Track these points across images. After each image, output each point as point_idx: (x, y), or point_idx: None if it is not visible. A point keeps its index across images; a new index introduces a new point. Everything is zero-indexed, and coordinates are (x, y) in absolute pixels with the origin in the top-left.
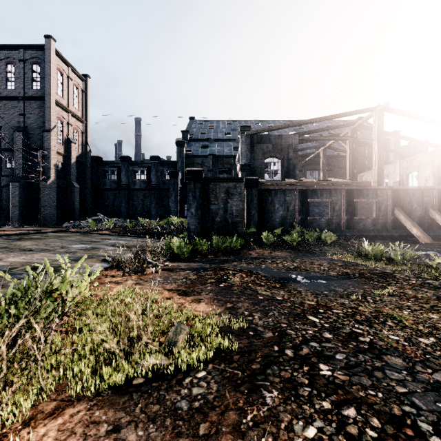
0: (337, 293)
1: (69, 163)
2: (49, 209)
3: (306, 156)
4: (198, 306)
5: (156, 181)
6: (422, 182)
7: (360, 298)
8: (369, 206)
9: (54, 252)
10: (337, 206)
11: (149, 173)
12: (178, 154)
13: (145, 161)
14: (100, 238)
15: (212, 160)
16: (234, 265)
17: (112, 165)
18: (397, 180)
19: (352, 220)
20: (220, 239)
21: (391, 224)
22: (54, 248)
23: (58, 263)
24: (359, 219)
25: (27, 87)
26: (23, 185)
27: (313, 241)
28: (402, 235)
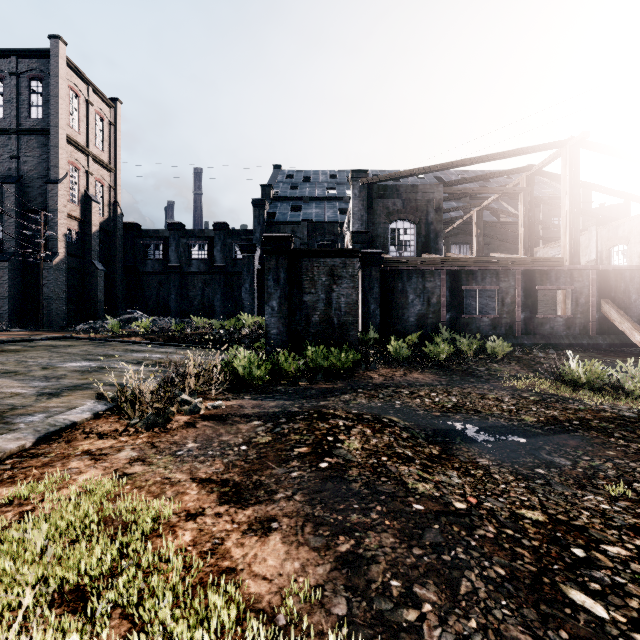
0: (566, 474)
1: (88, 233)
2: (55, 302)
3: (450, 222)
4: (263, 550)
5: (222, 261)
6: (633, 260)
7: (630, 494)
8: (548, 298)
9: (23, 377)
10: (508, 297)
11: (211, 249)
12: (256, 220)
13: (205, 230)
14: (122, 350)
15: (307, 229)
16: (345, 401)
17: (156, 236)
18: (592, 257)
19: (532, 320)
20: (320, 352)
21: (595, 326)
22: (29, 369)
23: (13, 402)
24: (544, 318)
25: (22, 116)
26: (16, 266)
27: (473, 354)
28: (614, 344)
